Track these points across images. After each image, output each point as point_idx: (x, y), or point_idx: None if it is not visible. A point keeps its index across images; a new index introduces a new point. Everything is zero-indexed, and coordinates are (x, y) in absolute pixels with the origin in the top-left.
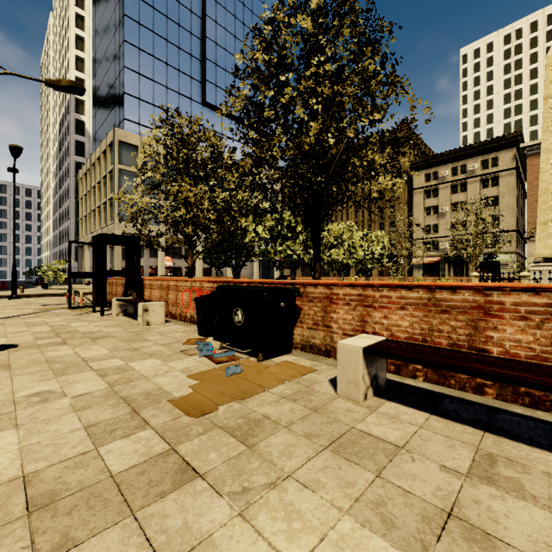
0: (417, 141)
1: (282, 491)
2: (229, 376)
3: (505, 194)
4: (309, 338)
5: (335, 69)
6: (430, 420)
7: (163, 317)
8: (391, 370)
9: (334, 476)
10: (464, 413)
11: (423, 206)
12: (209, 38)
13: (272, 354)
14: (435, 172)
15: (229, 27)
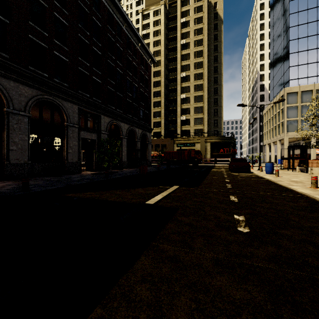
0: None
1: None
2: None
3: None
4: None
5: None
6: None
7: (318, 172)
8: None
9: None
10: None
11: None
12: None
13: None
14: None
15: None
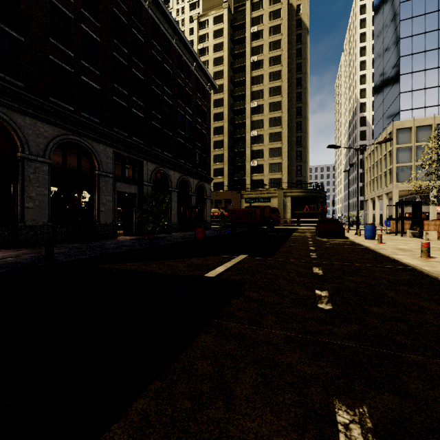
0: None
1: None
2: None
3: None
4: None
5: None
6: None
7: (436, 237)
8: None
9: None
10: None
11: None
12: None
13: None
14: None
15: None
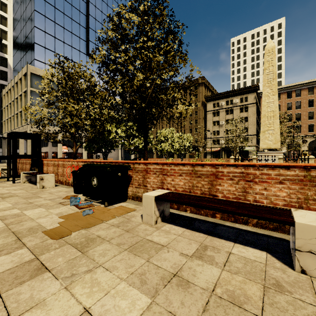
0: (209, 85)
1: (93, 273)
2: (85, 215)
3: (251, 116)
4: (136, 193)
5: (152, 45)
6: (185, 232)
7: (54, 183)
8: (175, 208)
9: (124, 263)
10: (202, 227)
11: (211, 120)
12: (91, 15)
13: (115, 202)
14: (218, 102)
15: (104, 10)
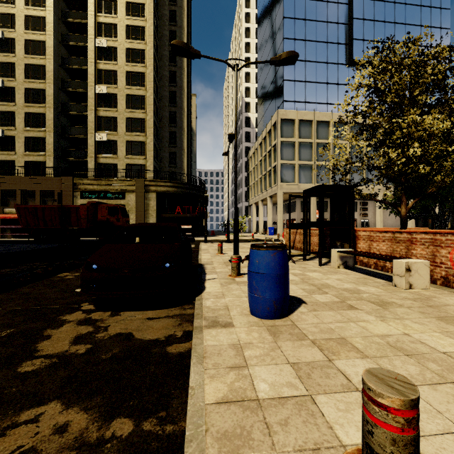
0: None
1: None
2: None
3: None
4: None
5: None
6: None
7: (427, 280)
8: None
9: None
10: None
11: None
12: None
13: None
14: None
15: None
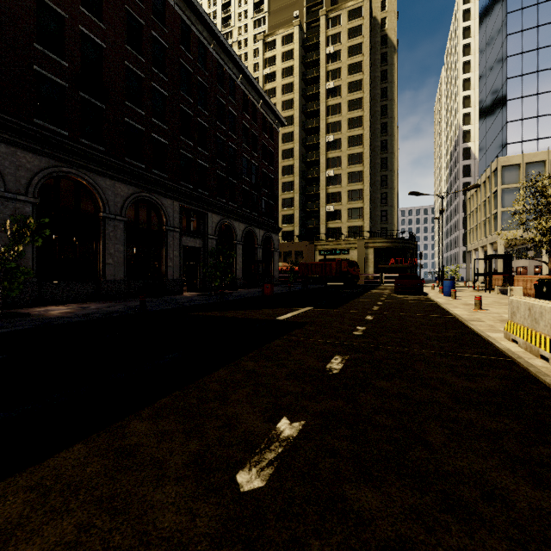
0: None
1: None
2: None
3: None
4: None
5: None
6: None
7: (521, 294)
8: None
9: None
10: None
11: None
12: None
13: None
14: None
15: None
